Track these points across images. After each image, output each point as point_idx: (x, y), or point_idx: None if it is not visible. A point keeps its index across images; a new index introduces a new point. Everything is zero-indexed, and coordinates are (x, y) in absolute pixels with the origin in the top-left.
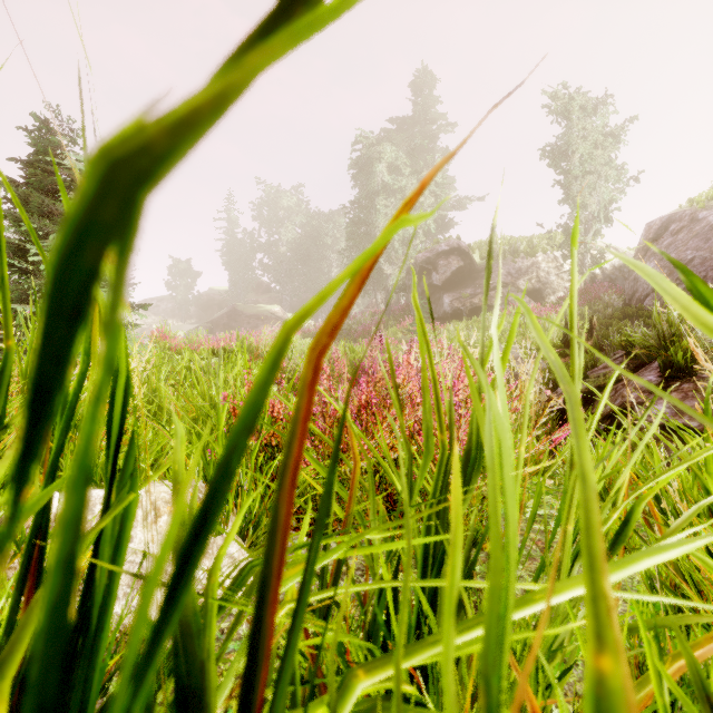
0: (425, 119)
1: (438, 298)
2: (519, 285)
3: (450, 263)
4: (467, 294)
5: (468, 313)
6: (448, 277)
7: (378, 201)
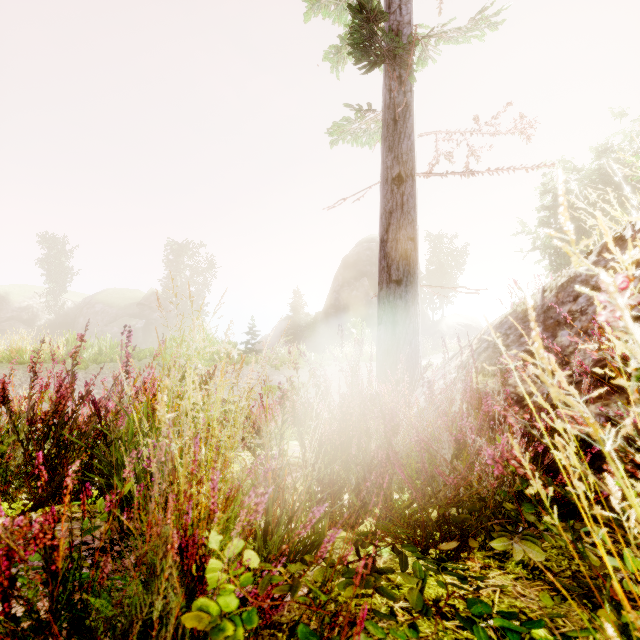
0: None
1: None
2: (20, 316)
3: None
4: None
5: None
6: None
7: None
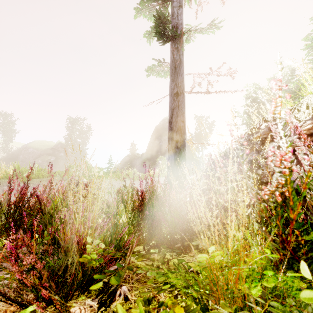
0: None
1: None
2: None
3: None
4: None
5: None
6: None
7: None
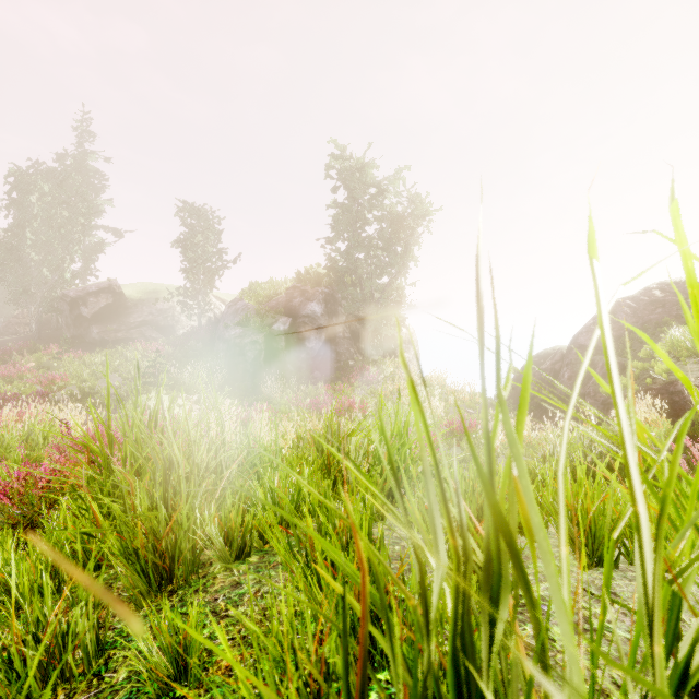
0: (86, 156)
1: (88, 327)
2: (157, 322)
3: (100, 300)
4: (111, 328)
5: (112, 342)
6: (97, 312)
7: (26, 227)
